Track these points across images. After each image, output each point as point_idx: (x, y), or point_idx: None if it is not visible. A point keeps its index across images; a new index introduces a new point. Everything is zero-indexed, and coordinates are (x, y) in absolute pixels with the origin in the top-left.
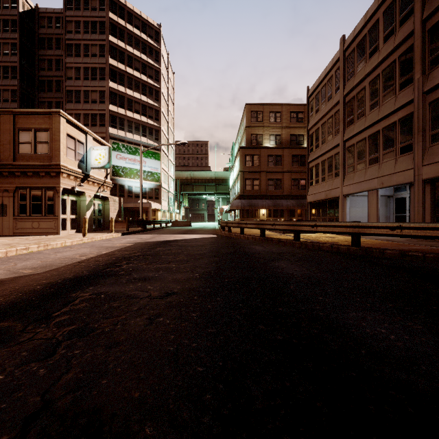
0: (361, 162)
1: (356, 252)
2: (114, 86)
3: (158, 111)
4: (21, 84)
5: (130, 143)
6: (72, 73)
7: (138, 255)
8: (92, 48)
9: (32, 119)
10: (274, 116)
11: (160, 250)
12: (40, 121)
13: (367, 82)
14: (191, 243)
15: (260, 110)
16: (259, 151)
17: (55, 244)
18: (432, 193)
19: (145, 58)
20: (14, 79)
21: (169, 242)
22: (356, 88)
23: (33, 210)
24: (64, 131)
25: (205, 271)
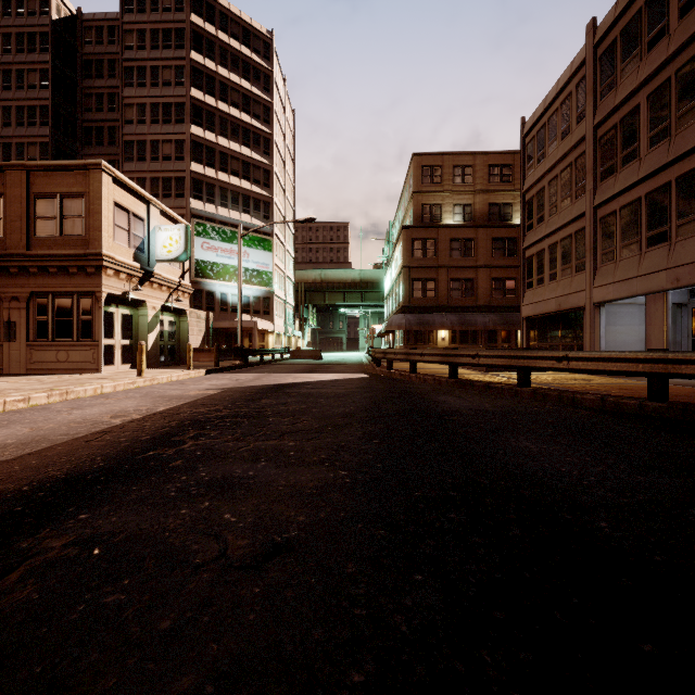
0: (631, 243)
1: (660, 412)
2: (199, 133)
3: (269, 172)
4: (55, 134)
5: (224, 224)
6: (133, 114)
7: (224, 416)
8: (164, 72)
9: (57, 177)
10: (460, 173)
11: (266, 403)
12: (70, 180)
13: (643, 96)
14: (325, 391)
15: (438, 164)
16: (436, 233)
17: (83, 391)
18: None
19: (247, 86)
20: (45, 126)
21: (284, 387)
22: (619, 110)
23: (58, 331)
24: (110, 197)
25: (361, 461)
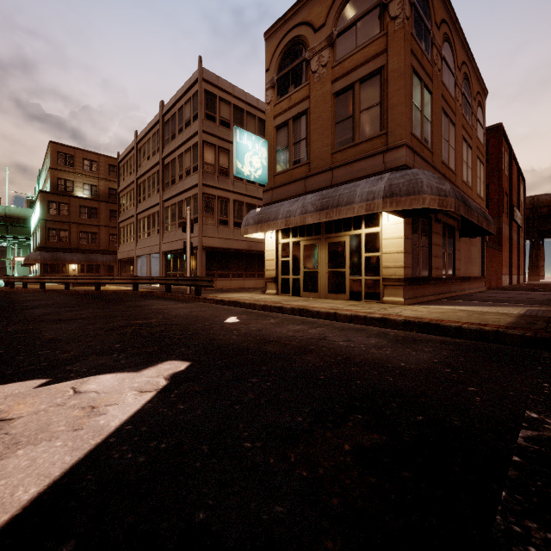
0: (145, 233)
1: (96, 293)
2: None
3: None
4: None
5: None
6: None
7: None
8: None
9: None
10: (89, 164)
11: None
12: None
13: (147, 177)
14: None
15: (71, 154)
16: (69, 200)
17: None
18: (166, 260)
19: None
20: None
21: None
22: (143, 177)
23: None
24: None
25: None
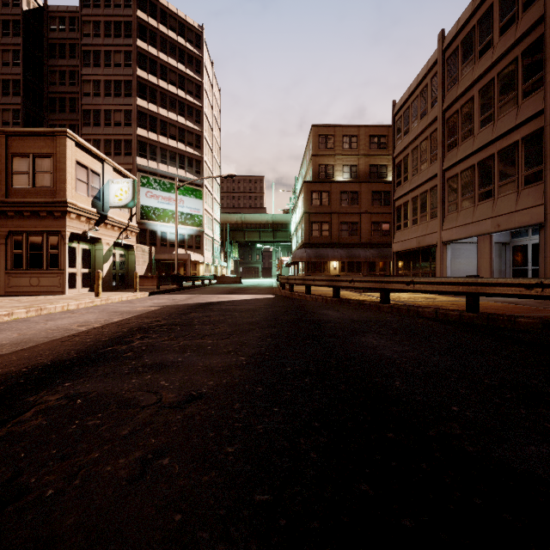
0: (468, 198)
1: (473, 320)
2: (144, 104)
3: (200, 136)
4: (25, 103)
5: (164, 177)
6: (90, 88)
7: (162, 324)
8: (115, 56)
9: (30, 141)
10: (348, 141)
11: (194, 316)
12: (41, 143)
13: (476, 90)
14: (239, 307)
15: (331, 134)
16: (329, 187)
17: (54, 308)
18: None
19: (182, 69)
20: (17, 96)
21: (209, 305)
22: (460, 99)
23: (31, 262)
24: (73, 157)
25: (256, 351)
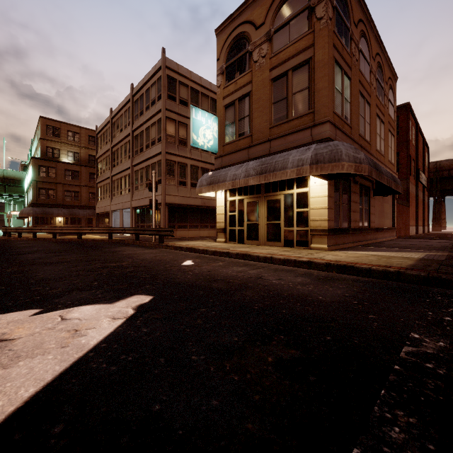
0: (118, 192)
1: (78, 241)
2: None
3: None
4: None
5: None
6: None
7: None
8: None
9: None
10: (72, 135)
11: None
12: None
13: (120, 146)
14: None
15: (58, 127)
16: (55, 165)
17: None
18: (135, 214)
19: None
20: None
21: None
22: (116, 146)
23: None
24: None
25: None
